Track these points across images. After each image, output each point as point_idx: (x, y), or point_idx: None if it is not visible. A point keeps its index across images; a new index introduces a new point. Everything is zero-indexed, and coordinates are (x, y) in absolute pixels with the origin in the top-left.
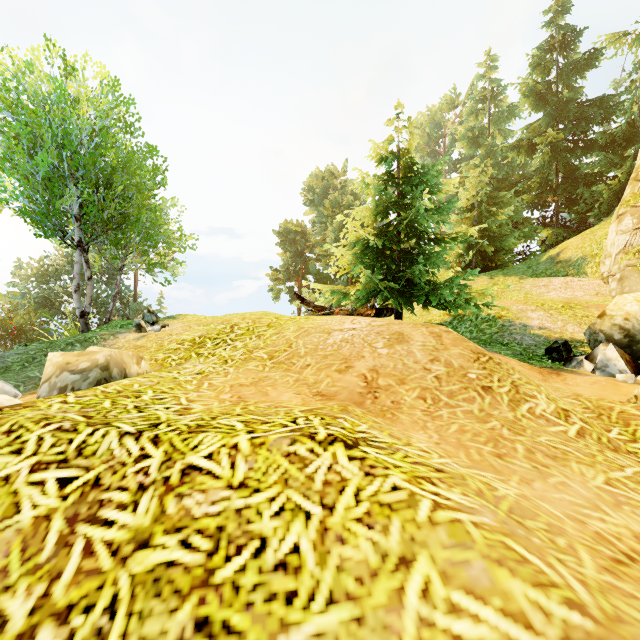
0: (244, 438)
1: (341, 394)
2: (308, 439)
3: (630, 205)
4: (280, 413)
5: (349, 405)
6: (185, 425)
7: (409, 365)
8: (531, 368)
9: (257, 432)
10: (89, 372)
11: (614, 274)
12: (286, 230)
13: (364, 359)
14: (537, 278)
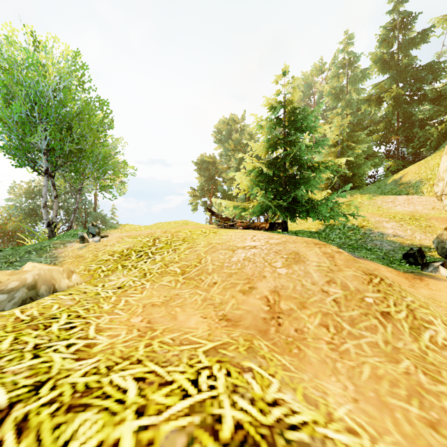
0: (129, 429)
1: (245, 319)
2: (209, 437)
3: None
4: (183, 358)
5: (254, 336)
6: (71, 387)
7: (307, 286)
8: (398, 274)
9: (148, 413)
10: (16, 292)
11: (446, 193)
12: (201, 161)
13: (265, 279)
14: (386, 196)
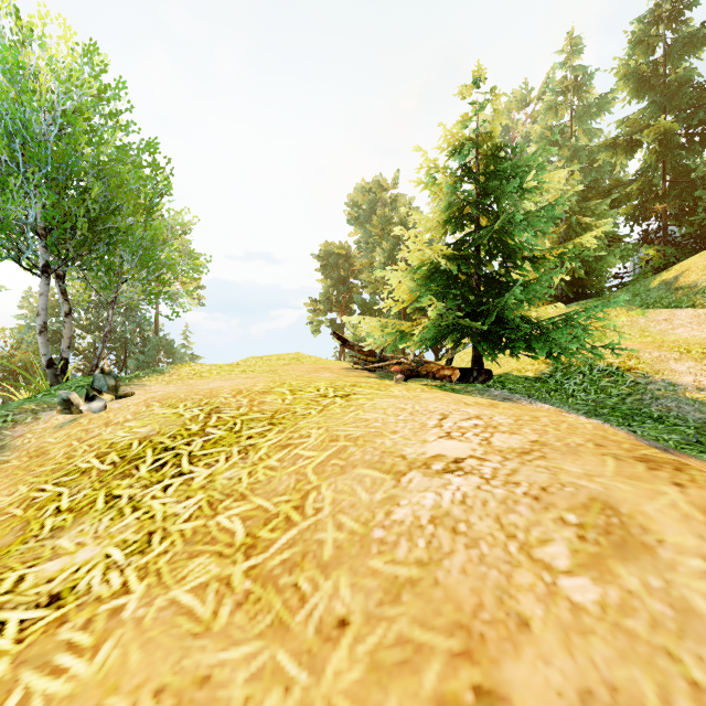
0: None
1: None
2: None
3: None
4: None
5: None
6: None
7: None
8: None
9: None
10: None
11: None
12: (327, 253)
13: (532, 641)
14: (653, 310)
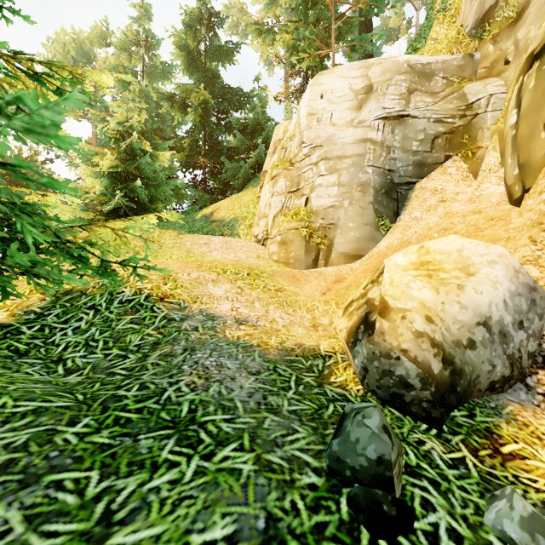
0: None
1: None
2: None
3: (282, 168)
4: None
5: None
6: None
7: None
8: None
9: None
10: None
11: (274, 236)
12: None
13: None
14: (197, 235)
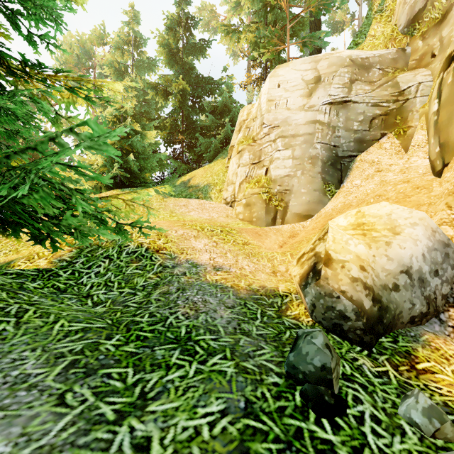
0: None
1: None
2: None
3: (246, 144)
4: None
5: None
6: None
7: None
8: None
9: None
10: None
11: (240, 199)
12: None
13: None
14: (178, 198)
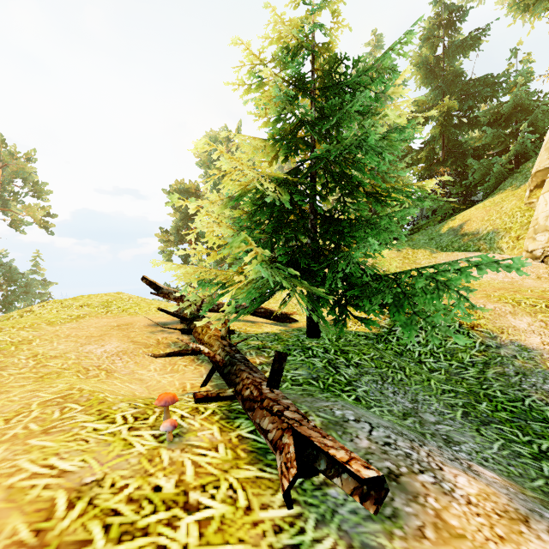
0: None
1: None
2: None
3: None
4: None
5: None
6: None
7: None
8: None
9: None
10: None
11: None
12: (178, 190)
13: None
14: (451, 252)
